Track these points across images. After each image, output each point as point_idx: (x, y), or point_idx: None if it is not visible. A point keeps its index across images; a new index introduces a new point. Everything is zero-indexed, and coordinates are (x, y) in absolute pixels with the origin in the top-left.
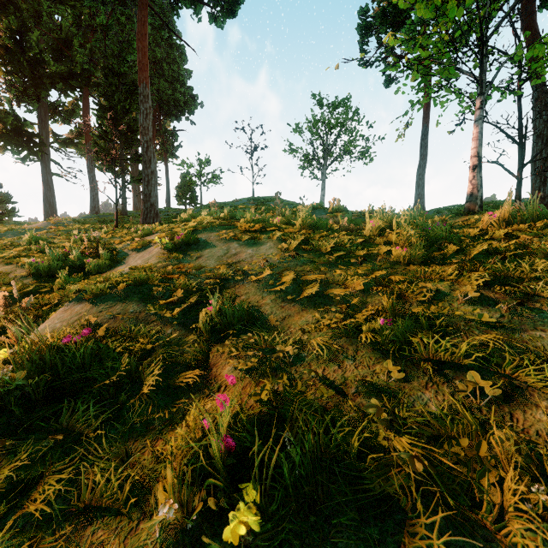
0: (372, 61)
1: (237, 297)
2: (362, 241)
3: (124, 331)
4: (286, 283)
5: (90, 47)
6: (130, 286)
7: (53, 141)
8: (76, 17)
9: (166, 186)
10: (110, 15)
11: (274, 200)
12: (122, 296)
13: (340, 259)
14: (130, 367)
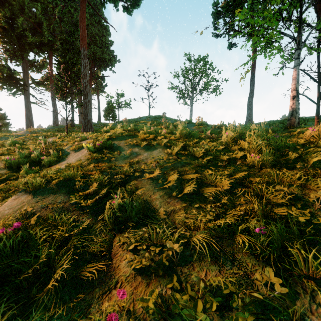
0: (221, 34)
1: (136, 191)
2: (222, 148)
3: (49, 221)
4: (171, 183)
5: (53, 27)
6: (61, 181)
7: (31, 83)
8: (43, 8)
9: (98, 109)
10: (63, 7)
11: (162, 118)
12: (54, 189)
13: (209, 162)
14: (48, 256)
